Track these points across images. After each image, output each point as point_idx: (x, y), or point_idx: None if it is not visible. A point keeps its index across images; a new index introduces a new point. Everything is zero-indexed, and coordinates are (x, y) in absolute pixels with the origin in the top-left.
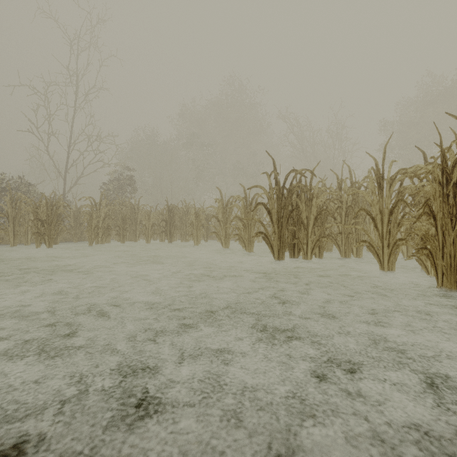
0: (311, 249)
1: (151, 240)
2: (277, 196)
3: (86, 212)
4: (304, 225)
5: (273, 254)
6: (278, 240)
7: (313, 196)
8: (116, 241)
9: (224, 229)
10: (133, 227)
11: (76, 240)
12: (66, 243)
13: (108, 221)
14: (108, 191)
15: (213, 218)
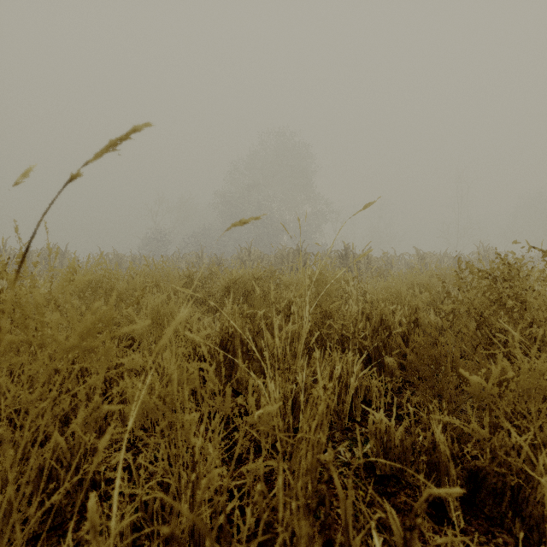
0: None
1: None
2: None
3: None
4: None
5: None
6: None
7: None
8: None
9: None
10: None
11: None
12: None
13: None
14: None
15: None
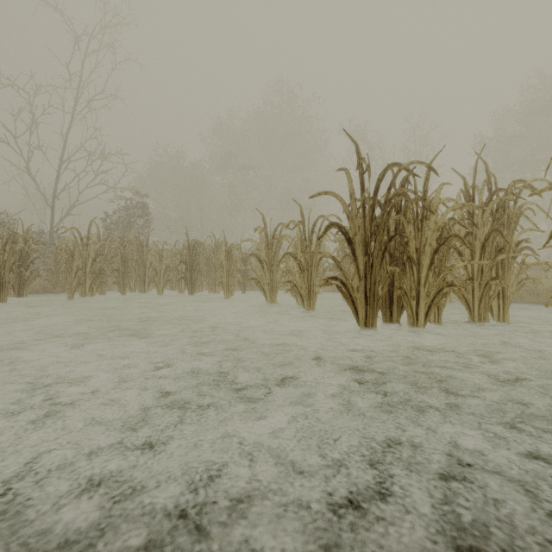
0: (426, 308)
1: (169, 290)
2: (364, 212)
3: (62, 249)
4: (414, 263)
5: (356, 317)
6: (366, 291)
7: (431, 210)
8: (117, 292)
9: (269, 274)
10: (141, 272)
11: (59, 291)
12: (41, 295)
13: (100, 263)
14: (114, 225)
15: (253, 260)
